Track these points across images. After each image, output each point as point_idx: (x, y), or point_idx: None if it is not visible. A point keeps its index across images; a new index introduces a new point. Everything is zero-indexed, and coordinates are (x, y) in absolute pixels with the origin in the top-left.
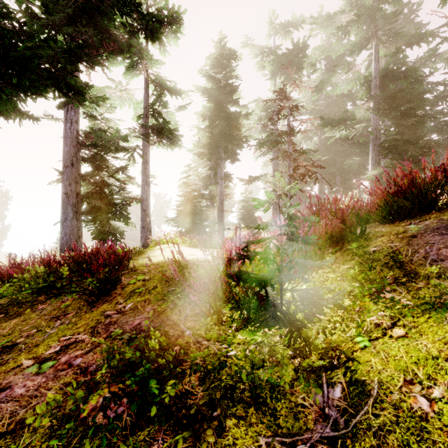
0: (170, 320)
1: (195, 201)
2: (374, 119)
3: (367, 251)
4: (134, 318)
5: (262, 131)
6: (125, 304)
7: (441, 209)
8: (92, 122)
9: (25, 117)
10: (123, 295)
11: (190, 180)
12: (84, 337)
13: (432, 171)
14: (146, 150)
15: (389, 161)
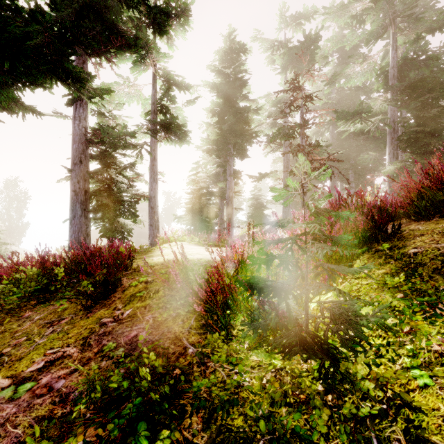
0: (171, 332)
1: (204, 198)
2: (391, 111)
3: (405, 253)
4: (131, 329)
5: (272, 127)
6: (124, 311)
7: None
8: (101, 120)
9: (28, 111)
10: (123, 299)
11: (199, 178)
12: (72, 351)
13: None
14: (154, 147)
15: (409, 155)
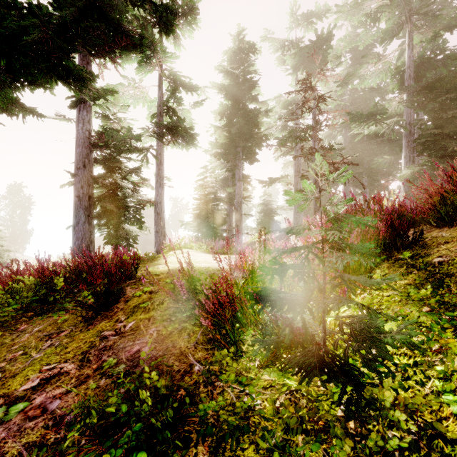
0: (176, 347)
1: (212, 204)
2: (407, 113)
3: (429, 262)
4: (134, 343)
5: (282, 130)
6: (126, 323)
7: None
8: (105, 123)
9: (28, 112)
10: (125, 310)
11: (207, 183)
12: (70, 368)
13: None
14: (160, 151)
15: (426, 158)
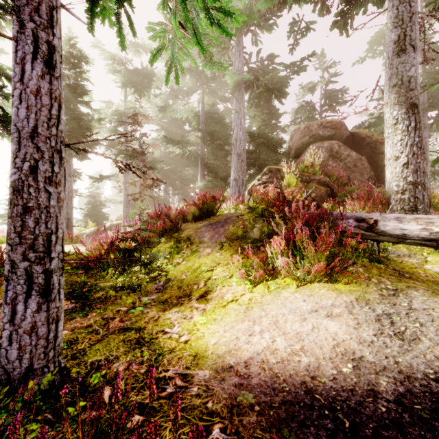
0: (73, 280)
1: None
2: (201, 145)
3: (180, 236)
4: None
5: (112, 132)
6: None
7: (214, 215)
8: None
9: None
10: None
11: None
12: None
13: (210, 198)
14: None
15: (209, 177)
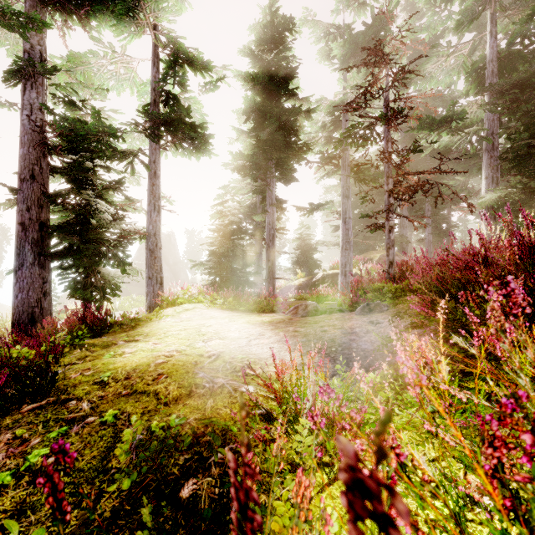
0: None
1: (234, 237)
2: (490, 120)
3: None
4: None
5: (326, 144)
6: None
7: None
8: (72, 114)
9: None
10: None
11: (227, 209)
12: None
13: None
14: (155, 157)
15: (519, 178)
